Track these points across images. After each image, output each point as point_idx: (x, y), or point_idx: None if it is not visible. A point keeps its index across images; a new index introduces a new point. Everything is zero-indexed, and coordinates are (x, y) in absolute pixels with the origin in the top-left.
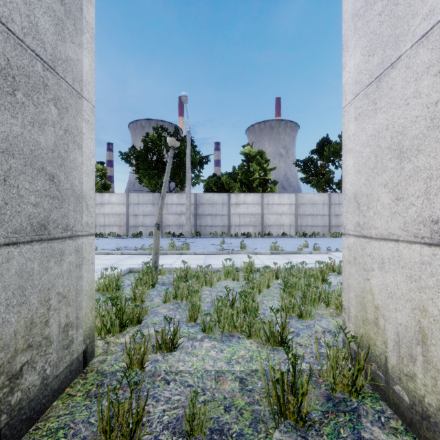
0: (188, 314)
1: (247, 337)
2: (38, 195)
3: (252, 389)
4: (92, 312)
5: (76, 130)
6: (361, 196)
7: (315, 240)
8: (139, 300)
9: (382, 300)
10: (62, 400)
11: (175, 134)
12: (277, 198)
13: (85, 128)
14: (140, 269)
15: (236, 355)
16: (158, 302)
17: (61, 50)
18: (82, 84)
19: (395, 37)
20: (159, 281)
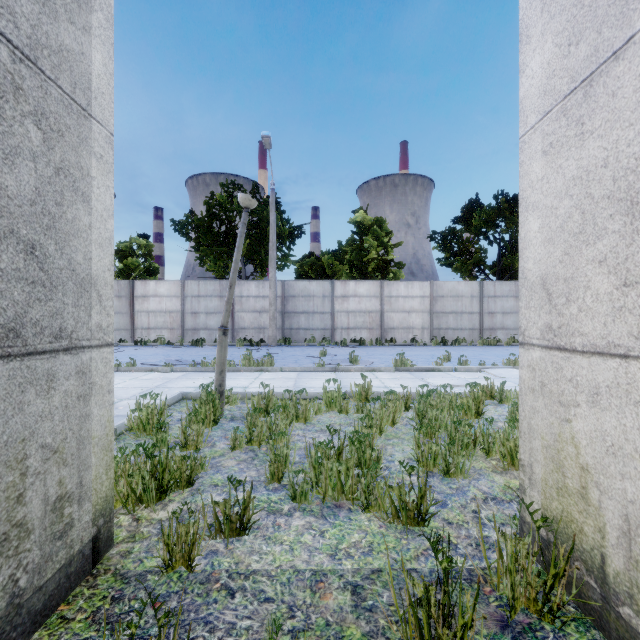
0: (269, 470)
1: (363, 510)
2: (1, 278)
3: (374, 606)
4: (109, 472)
5: (79, 171)
6: (555, 282)
7: (459, 350)
8: (192, 446)
9: (595, 458)
10: (50, 629)
11: (253, 193)
12: (403, 288)
13: (96, 169)
14: (198, 396)
15: (346, 541)
16: (223, 448)
17: (49, 32)
18: (89, 95)
19: (622, 5)
20: (225, 414)
